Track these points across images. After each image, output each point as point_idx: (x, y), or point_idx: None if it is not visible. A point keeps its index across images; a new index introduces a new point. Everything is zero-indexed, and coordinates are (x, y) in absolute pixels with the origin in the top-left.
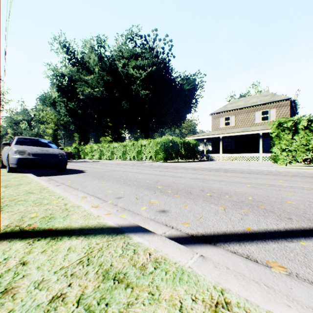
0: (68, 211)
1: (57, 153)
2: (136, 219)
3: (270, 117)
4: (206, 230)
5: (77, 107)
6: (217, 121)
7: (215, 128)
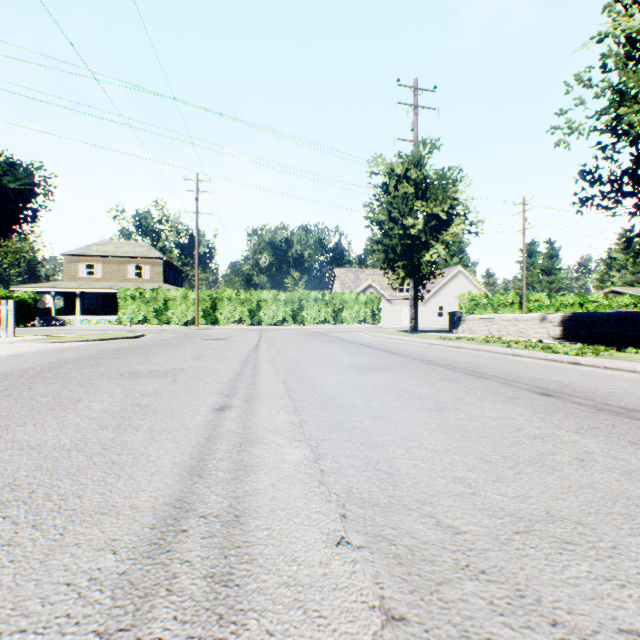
0: None
1: None
2: None
3: (145, 274)
4: None
5: None
6: (76, 267)
7: (73, 277)
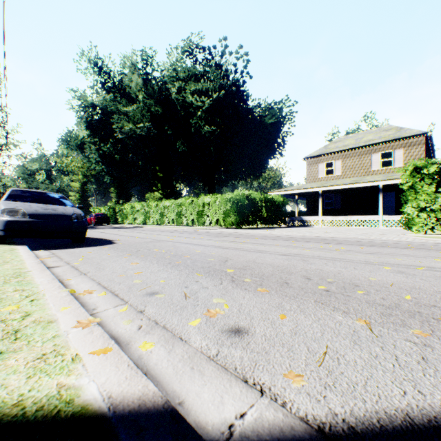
0: (15, 337)
1: (70, 214)
2: (174, 356)
3: (394, 161)
4: (353, 403)
5: (113, 151)
6: (315, 168)
7: (312, 178)
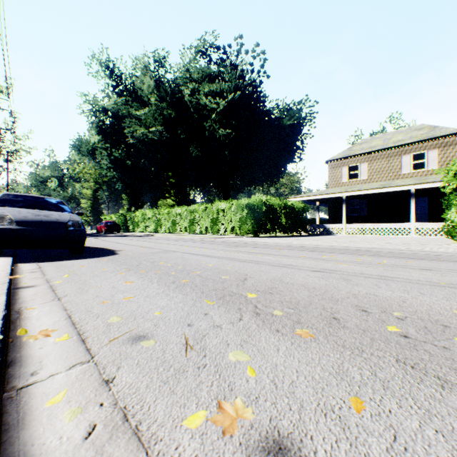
0: None
1: (65, 221)
2: None
3: (427, 163)
4: None
5: (125, 157)
6: (338, 172)
7: (335, 183)
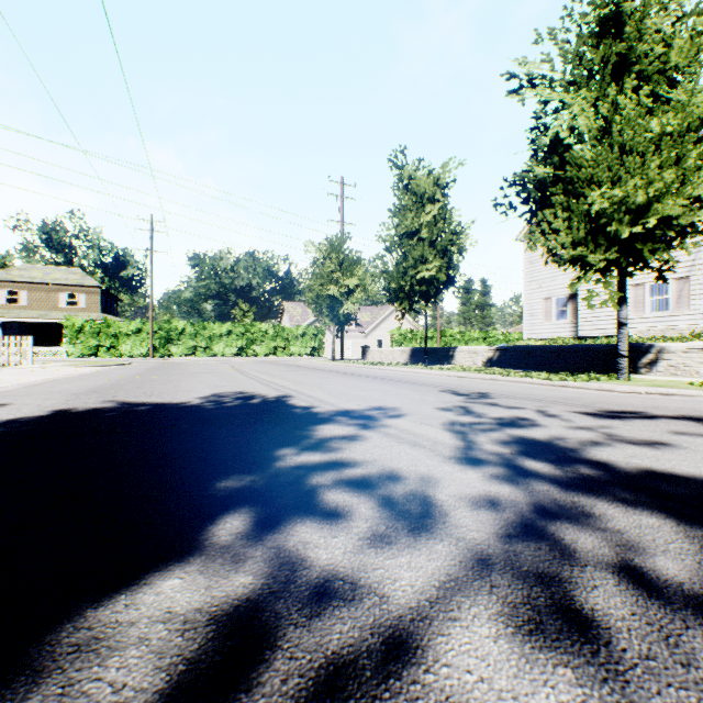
0: None
1: None
2: None
3: (80, 303)
4: None
5: None
6: None
7: None
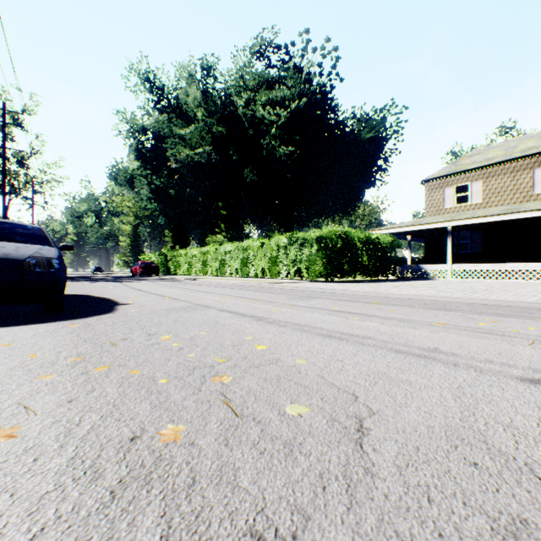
0: None
1: (21, 257)
2: None
3: None
4: None
5: (168, 186)
6: (439, 195)
7: (434, 210)
